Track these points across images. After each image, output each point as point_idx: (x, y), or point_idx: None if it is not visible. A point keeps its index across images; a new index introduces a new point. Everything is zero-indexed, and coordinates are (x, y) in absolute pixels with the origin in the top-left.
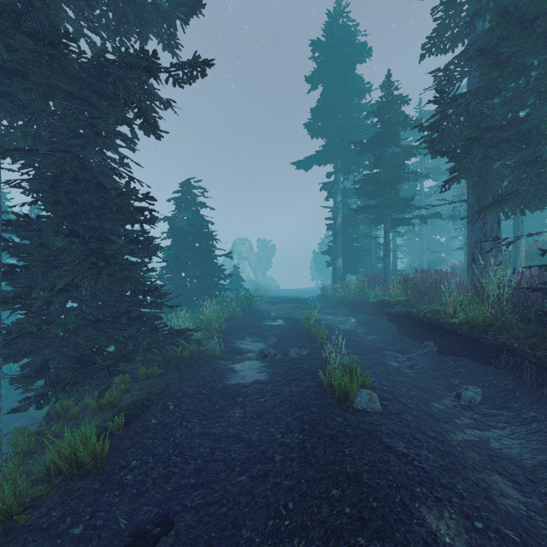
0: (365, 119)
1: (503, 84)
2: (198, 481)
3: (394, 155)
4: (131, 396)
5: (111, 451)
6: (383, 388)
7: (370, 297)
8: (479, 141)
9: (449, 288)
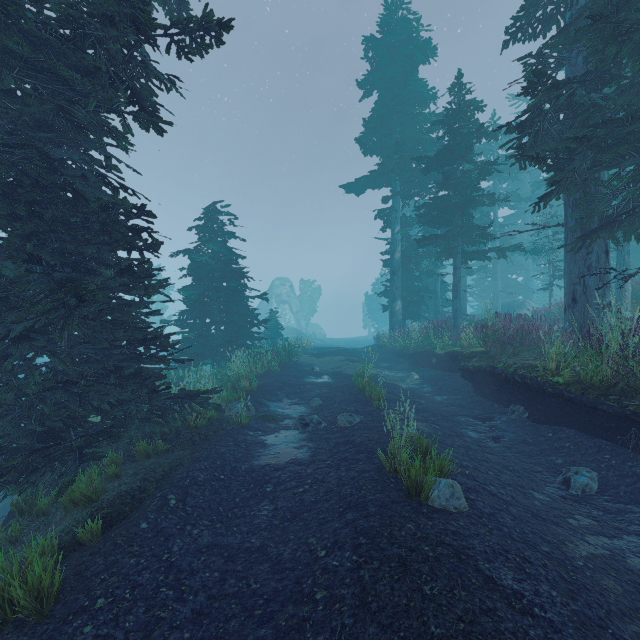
0: (429, 131)
1: (616, 70)
2: (195, 636)
3: (466, 174)
4: (119, 484)
5: (72, 578)
6: (464, 472)
7: (437, 347)
8: (589, 141)
9: (538, 336)
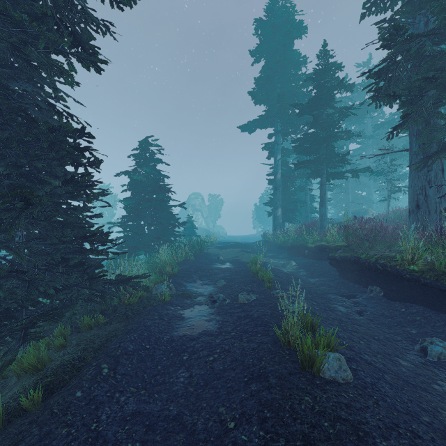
0: (302, 87)
1: None
2: None
3: (330, 116)
4: (63, 354)
5: None
6: (342, 342)
7: (308, 242)
8: (436, 81)
9: (386, 234)
